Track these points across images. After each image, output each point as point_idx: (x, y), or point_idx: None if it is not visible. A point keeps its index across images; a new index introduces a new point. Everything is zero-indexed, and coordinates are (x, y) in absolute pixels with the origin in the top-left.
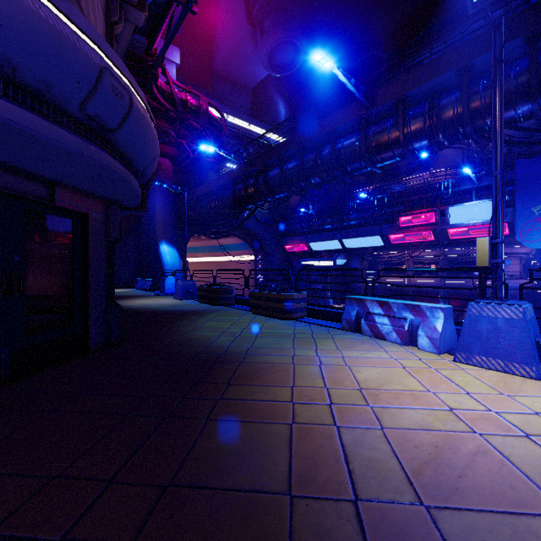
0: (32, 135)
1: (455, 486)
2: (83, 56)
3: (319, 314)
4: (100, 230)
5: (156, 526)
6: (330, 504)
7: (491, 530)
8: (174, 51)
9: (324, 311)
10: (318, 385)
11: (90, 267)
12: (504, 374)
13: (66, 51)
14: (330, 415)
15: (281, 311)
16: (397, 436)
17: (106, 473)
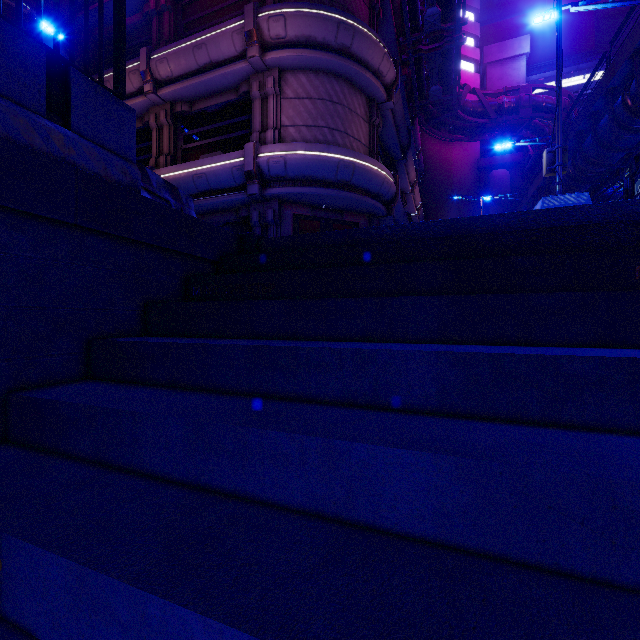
0: (322, 195)
1: None
2: (332, 162)
3: None
4: None
5: None
6: None
7: None
8: (522, 42)
9: None
10: None
11: None
12: None
13: (327, 165)
14: None
15: None
16: None
17: None
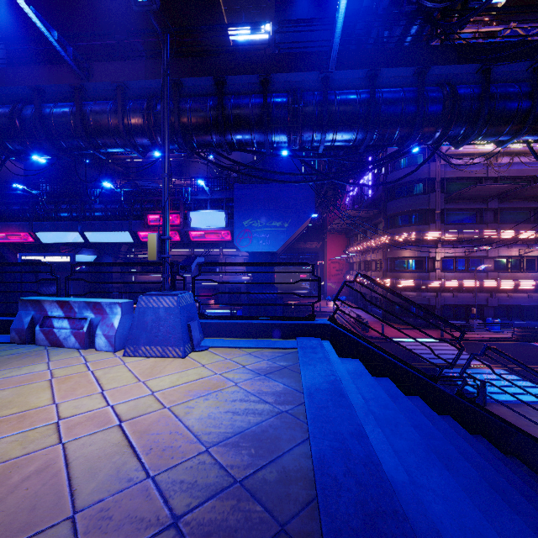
0: None
1: None
2: None
3: None
4: None
5: None
6: None
7: None
8: None
9: None
10: None
11: None
12: (160, 359)
13: None
14: None
15: None
16: None
17: None
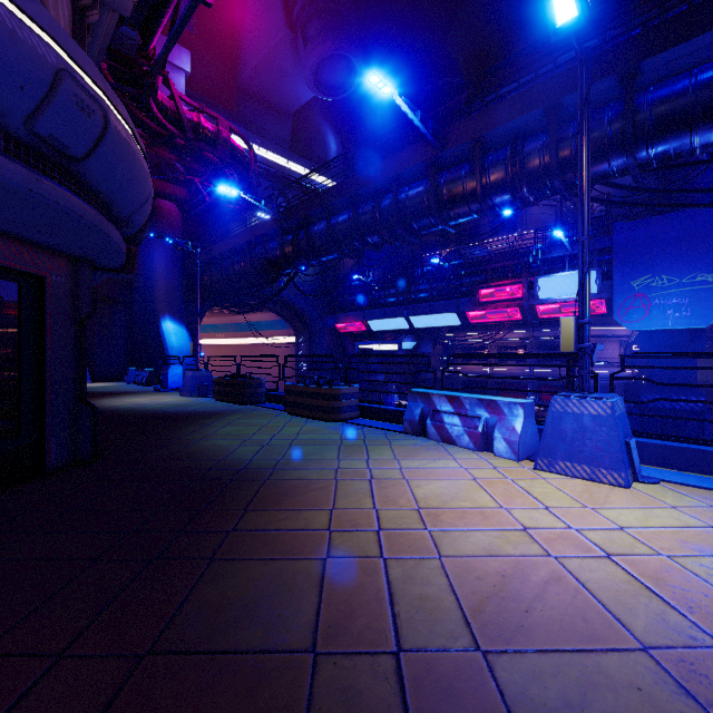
0: None
1: (520, 623)
2: (28, 50)
3: (375, 414)
4: (63, 299)
5: (123, 711)
6: (365, 659)
7: (556, 673)
8: (183, 54)
9: (381, 409)
10: (365, 505)
11: (47, 352)
12: (590, 483)
13: (0, 42)
14: (377, 544)
15: (326, 410)
16: (458, 566)
17: (54, 645)
